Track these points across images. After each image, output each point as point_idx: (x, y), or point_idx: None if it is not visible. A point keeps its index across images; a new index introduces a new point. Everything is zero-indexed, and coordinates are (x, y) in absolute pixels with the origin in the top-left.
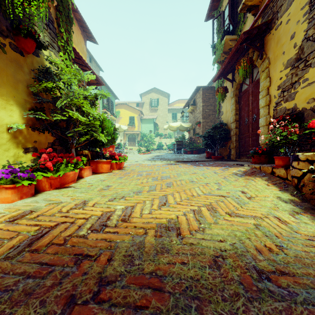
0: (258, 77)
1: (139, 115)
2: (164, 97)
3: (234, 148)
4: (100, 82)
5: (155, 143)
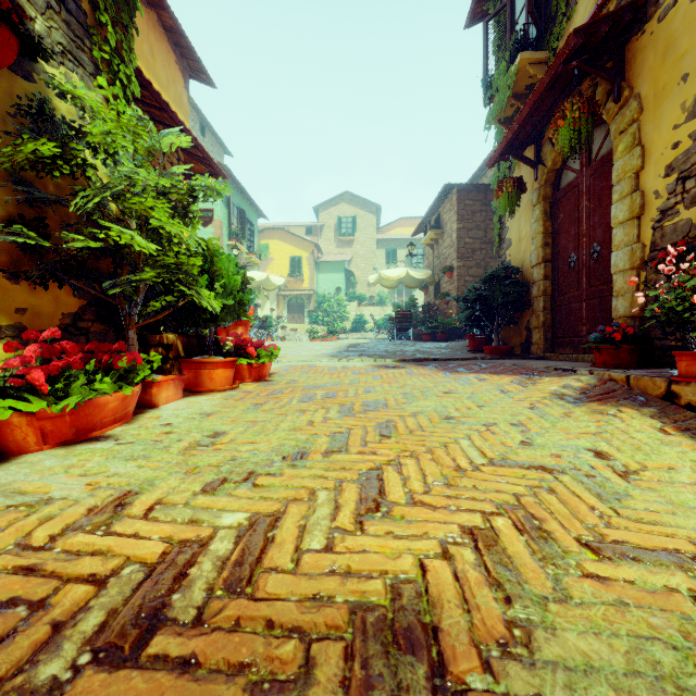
0: (605, 150)
1: (311, 253)
2: (368, 214)
3: (539, 327)
4: (217, 170)
5: (349, 316)
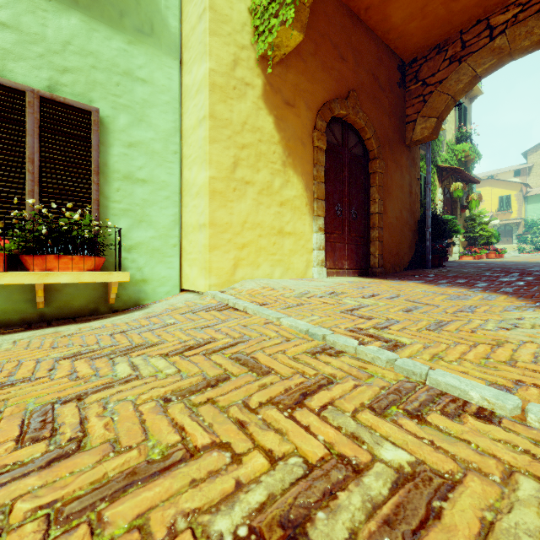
0: None
1: (519, 191)
2: None
3: None
4: None
5: None
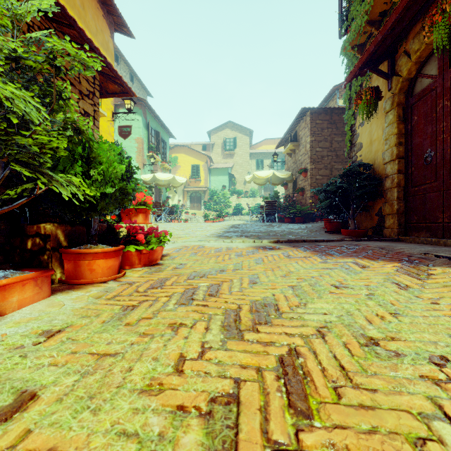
0: None
1: (206, 163)
2: (244, 136)
3: (393, 214)
4: (126, 88)
5: (231, 205)
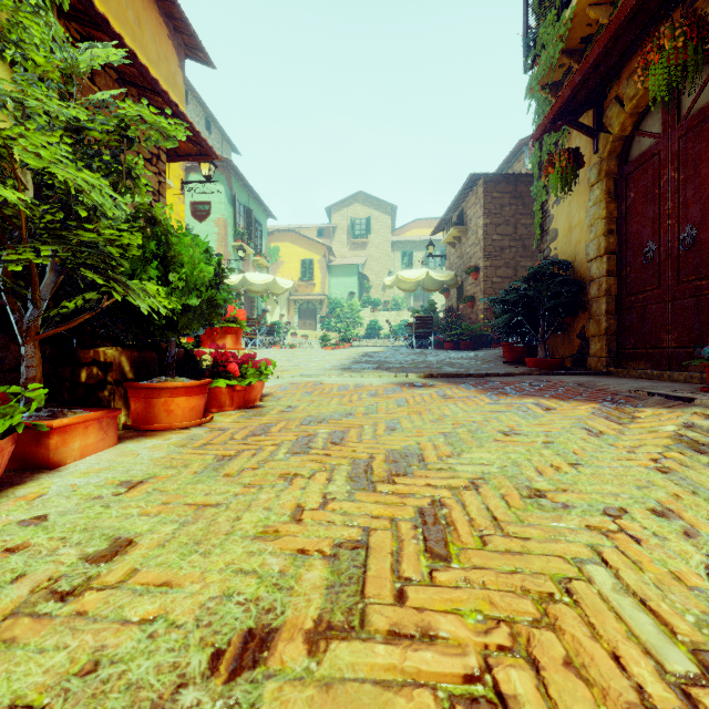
0: (704, 100)
1: (323, 256)
2: (382, 214)
3: (600, 335)
4: (206, 148)
5: (363, 322)
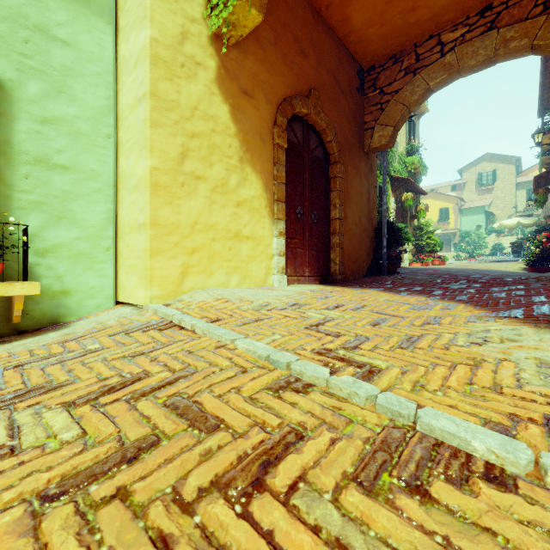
0: None
1: (456, 204)
2: (507, 165)
3: None
4: None
5: (487, 245)
